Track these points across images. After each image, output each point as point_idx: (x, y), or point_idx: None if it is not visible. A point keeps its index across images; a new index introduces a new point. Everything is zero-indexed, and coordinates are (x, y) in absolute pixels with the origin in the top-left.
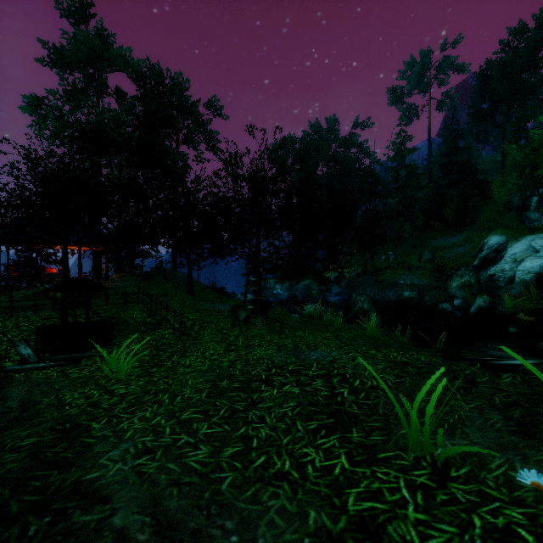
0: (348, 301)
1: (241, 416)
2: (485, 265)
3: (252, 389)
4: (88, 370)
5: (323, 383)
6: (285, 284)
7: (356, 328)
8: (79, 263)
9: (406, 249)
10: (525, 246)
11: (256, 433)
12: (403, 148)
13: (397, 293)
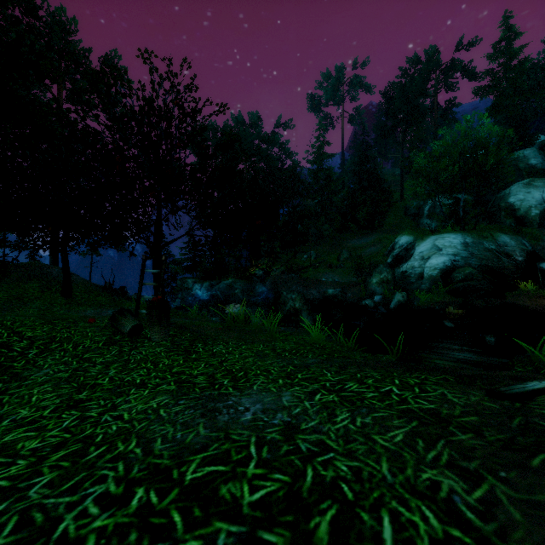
0: (278, 300)
1: None
2: (397, 263)
3: None
4: None
5: None
6: (205, 284)
7: (292, 333)
8: None
9: (326, 249)
10: (430, 245)
11: None
12: (322, 153)
13: (321, 290)
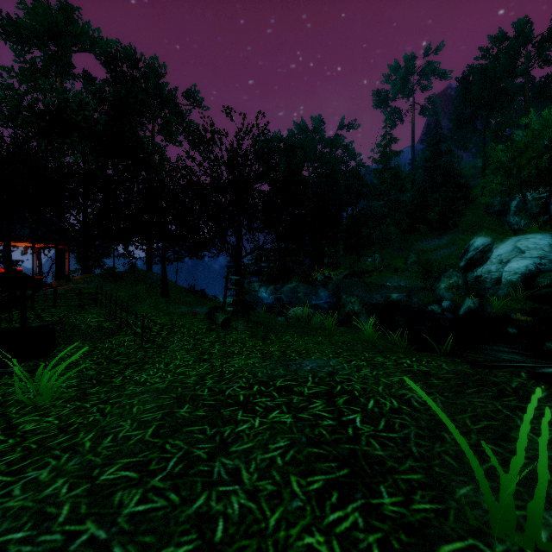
0: (337, 303)
1: (201, 470)
2: (471, 267)
3: (223, 418)
4: (3, 392)
5: (325, 406)
6: (270, 287)
7: (349, 331)
8: (32, 261)
9: (392, 252)
10: (511, 247)
11: (223, 508)
12: (388, 151)
13: (385, 295)
